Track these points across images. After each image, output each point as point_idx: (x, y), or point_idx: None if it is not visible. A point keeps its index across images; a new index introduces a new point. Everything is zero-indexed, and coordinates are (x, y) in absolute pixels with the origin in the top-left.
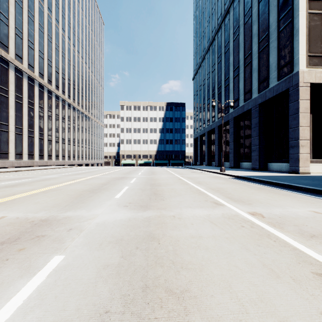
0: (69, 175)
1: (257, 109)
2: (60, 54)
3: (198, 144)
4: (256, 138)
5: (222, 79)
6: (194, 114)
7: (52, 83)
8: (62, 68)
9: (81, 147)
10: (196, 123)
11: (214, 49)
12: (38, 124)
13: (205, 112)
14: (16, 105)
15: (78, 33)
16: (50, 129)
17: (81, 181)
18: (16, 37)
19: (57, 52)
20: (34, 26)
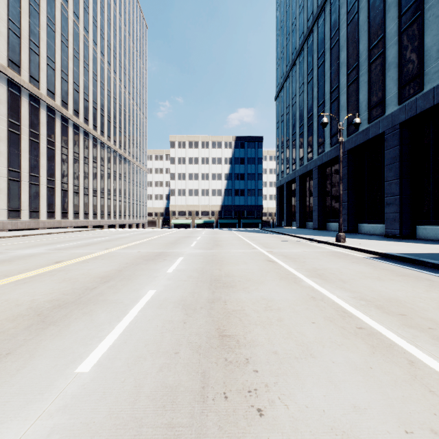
0: (67, 247)
1: (396, 133)
2: (80, 65)
3: (284, 195)
4: (394, 182)
5: (325, 91)
6: (277, 151)
7: (68, 107)
8: (83, 85)
9: (114, 200)
10: (281, 163)
11: (311, 47)
12: (47, 165)
13: (296, 147)
14: (10, 137)
15: (108, 37)
16: (64, 173)
17: (69, 266)
18: (10, 35)
19: (76, 61)
20: (40, 20)
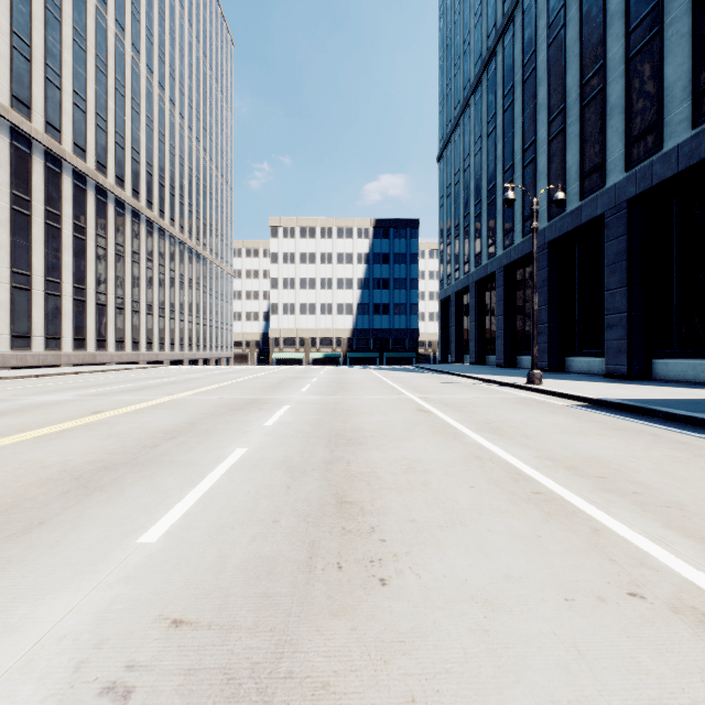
0: (109, 393)
1: (622, 215)
2: (127, 104)
3: (451, 312)
4: (619, 291)
5: (515, 148)
6: (441, 243)
7: (108, 171)
8: (132, 137)
9: (180, 320)
10: (447, 262)
11: (493, 78)
12: (73, 265)
13: (470, 236)
14: (15, 220)
15: (171, 60)
16: (101, 277)
17: (114, 418)
18: (15, 56)
19: (119, 99)
20: (62, 33)
